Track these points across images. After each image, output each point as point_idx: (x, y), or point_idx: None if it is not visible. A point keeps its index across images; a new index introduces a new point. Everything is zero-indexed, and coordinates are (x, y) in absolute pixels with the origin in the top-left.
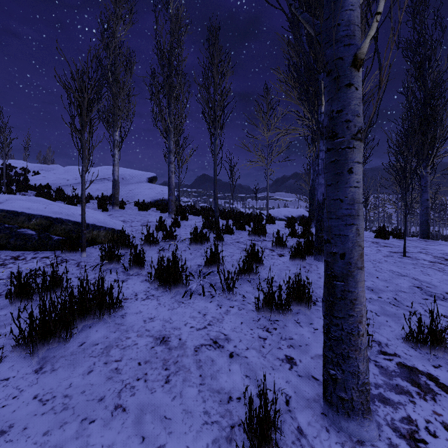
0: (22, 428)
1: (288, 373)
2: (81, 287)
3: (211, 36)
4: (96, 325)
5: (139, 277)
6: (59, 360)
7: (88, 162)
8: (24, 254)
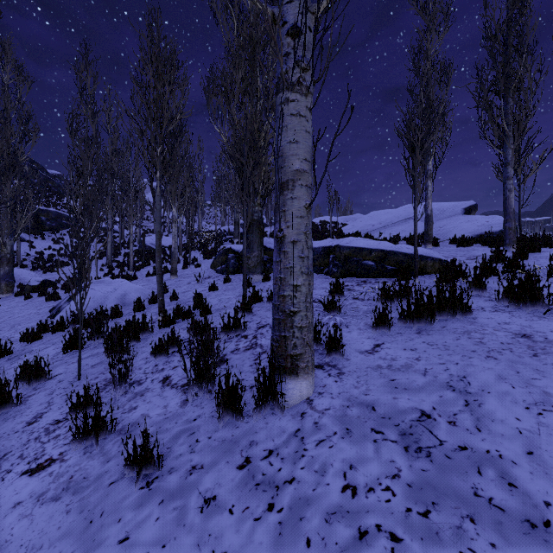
0: (423, 351)
1: None
2: (438, 288)
3: None
4: (450, 320)
5: (481, 298)
6: (430, 331)
7: (420, 196)
8: (368, 280)
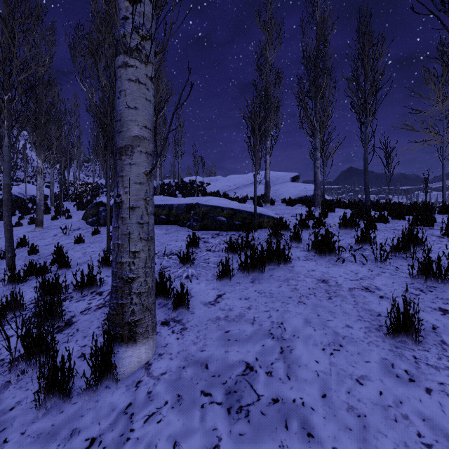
0: (254, 299)
1: (439, 316)
2: (267, 244)
3: (361, 26)
4: (276, 269)
5: (298, 248)
6: (261, 280)
7: (258, 168)
8: (220, 232)
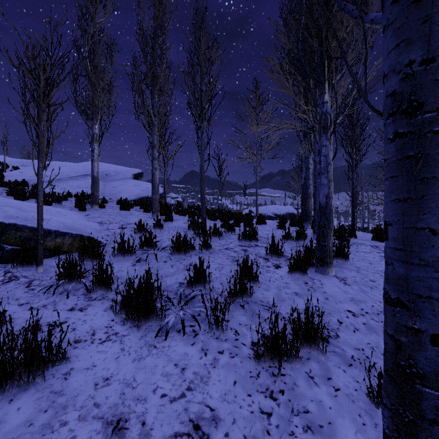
0: None
1: None
2: None
3: (198, 19)
4: (20, 397)
5: (103, 303)
6: None
7: (46, 157)
8: None
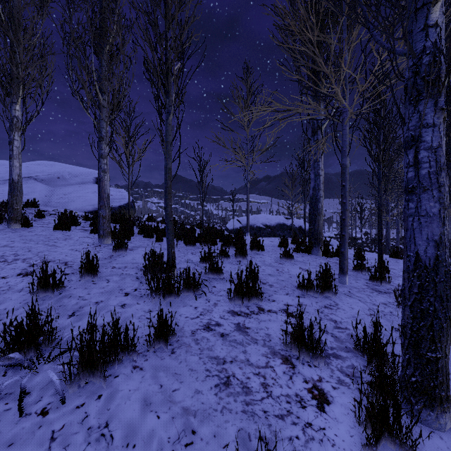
0: None
1: None
2: None
3: None
4: None
5: None
6: None
7: None
8: None
